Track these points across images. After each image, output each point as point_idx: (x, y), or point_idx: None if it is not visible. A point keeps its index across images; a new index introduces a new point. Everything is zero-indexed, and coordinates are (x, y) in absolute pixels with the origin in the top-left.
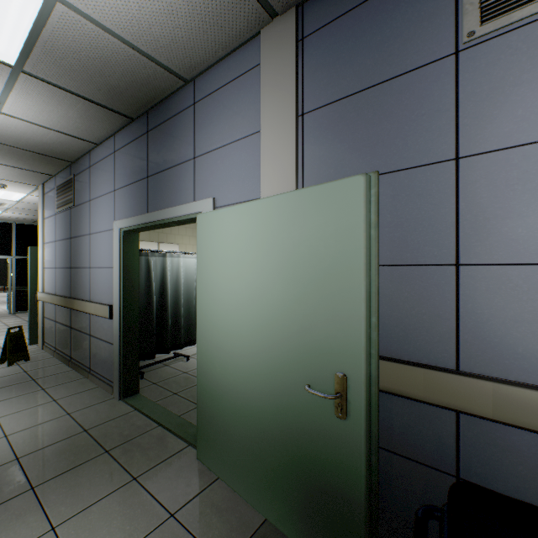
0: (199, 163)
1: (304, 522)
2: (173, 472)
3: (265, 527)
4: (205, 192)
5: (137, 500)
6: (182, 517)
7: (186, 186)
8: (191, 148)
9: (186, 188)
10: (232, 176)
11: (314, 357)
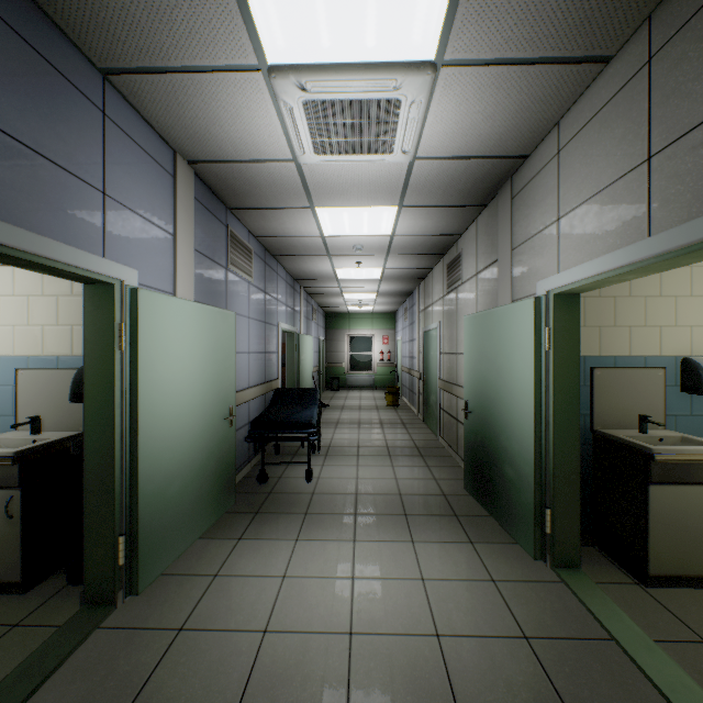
0: (113, 208)
1: (220, 501)
2: (163, 605)
3: (207, 536)
4: (122, 255)
5: (211, 604)
6: (216, 569)
7: (89, 223)
8: (99, 172)
9: (89, 227)
10: (152, 257)
11: (224, 403)
